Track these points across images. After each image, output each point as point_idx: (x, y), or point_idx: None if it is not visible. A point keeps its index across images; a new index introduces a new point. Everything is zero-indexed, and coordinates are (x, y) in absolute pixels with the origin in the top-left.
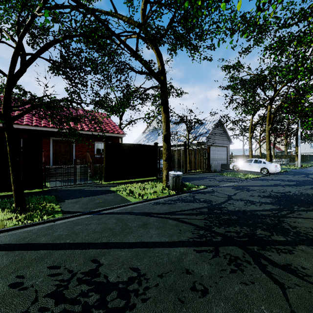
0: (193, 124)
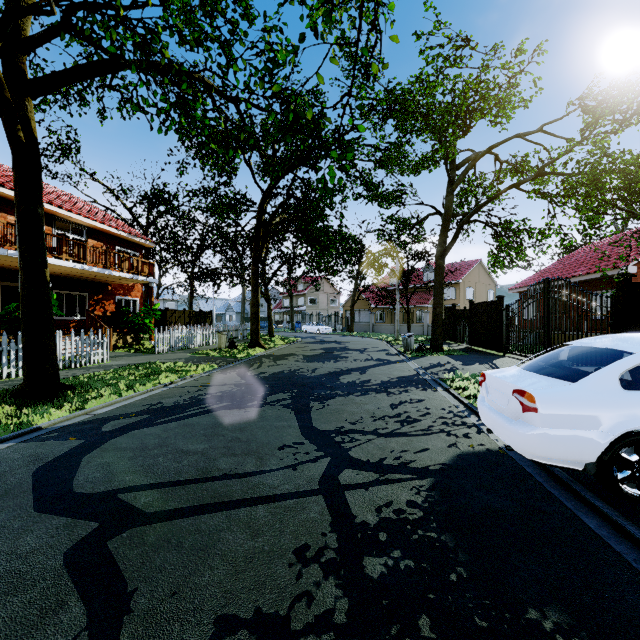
0: None
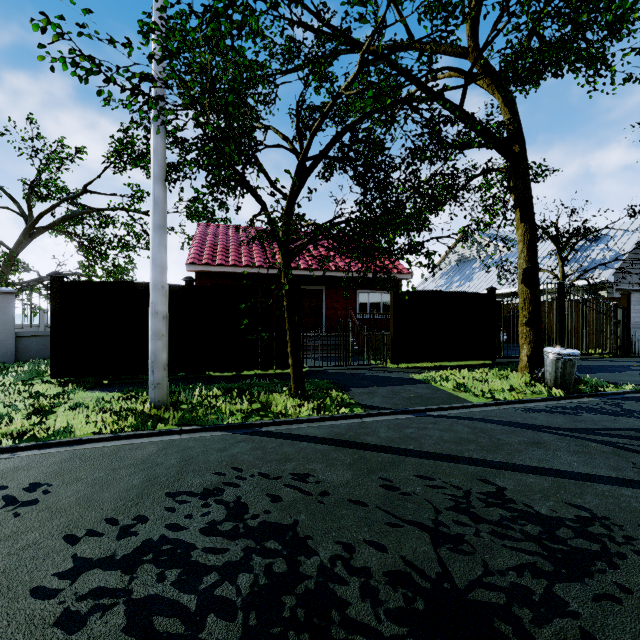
0: (577, 241)
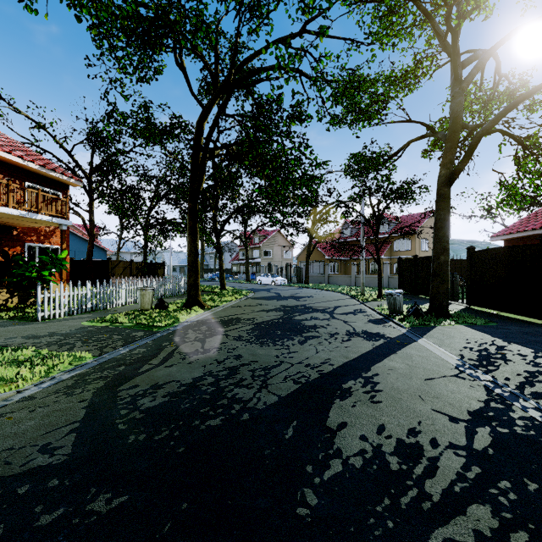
0: None
